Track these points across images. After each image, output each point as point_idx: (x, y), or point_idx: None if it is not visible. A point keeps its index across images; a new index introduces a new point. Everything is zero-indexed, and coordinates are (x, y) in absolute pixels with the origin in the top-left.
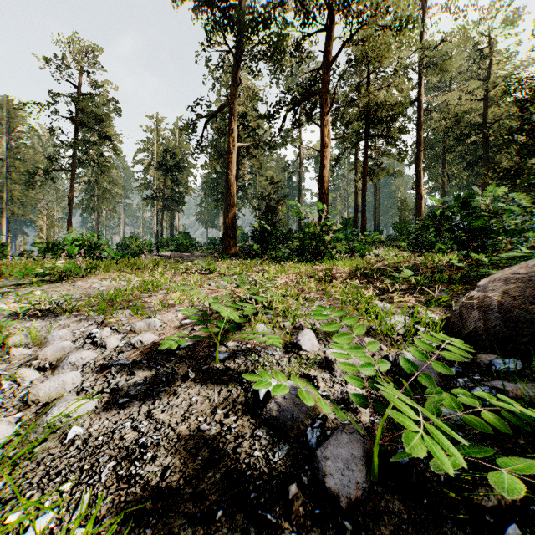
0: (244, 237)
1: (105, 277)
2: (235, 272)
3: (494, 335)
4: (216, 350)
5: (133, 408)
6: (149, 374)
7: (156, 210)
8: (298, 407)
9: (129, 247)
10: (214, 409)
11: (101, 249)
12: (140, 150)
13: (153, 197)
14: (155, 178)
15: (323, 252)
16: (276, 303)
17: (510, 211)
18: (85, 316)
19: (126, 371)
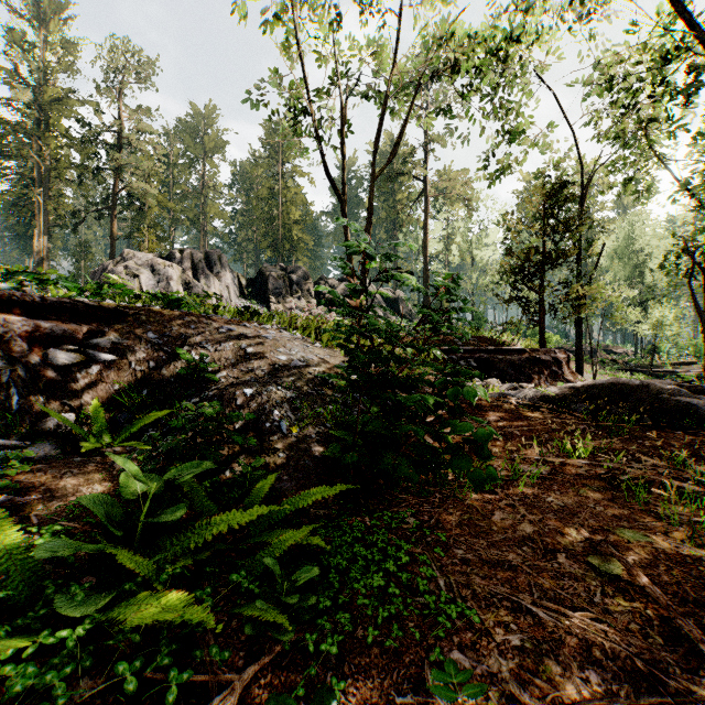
0: None
1: None
2: None
3: None
4: None
5: None
6: None
7: None
8: None
9: None
10: None
11: None
12: None
13: None
14: None
15: None
16: None
17: None
18: None
19: None
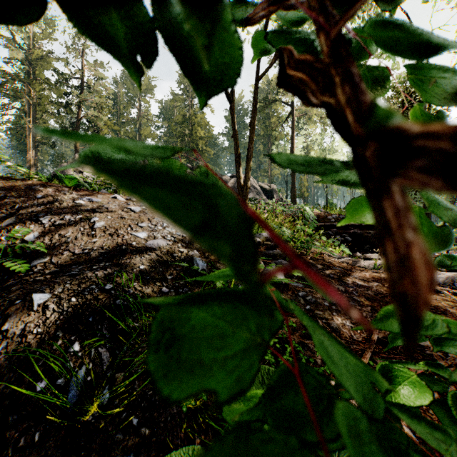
0: None
1: None
2: None
3: None
4: None
5: None
6: None
7: None
8: None
9: None
10: None
11: None
12: None
13: None
14: None
15: None
16: None
17: None
18: None
19: None
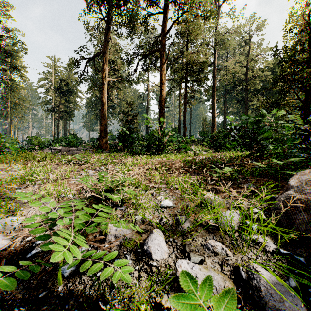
0: (113, 137)
1: None
2: (102, 163)
3: None
4: (58, 271)
5: None
6: None
7: (54, 118)
8: None
9: (32, 143)
10: None
11: (2, 145)
12: (42, 78)
13: (51, 110)
14: (53, 98)
15: (162, 149)
16: (129, 195)
17: (289, 126)
18: None
19: None
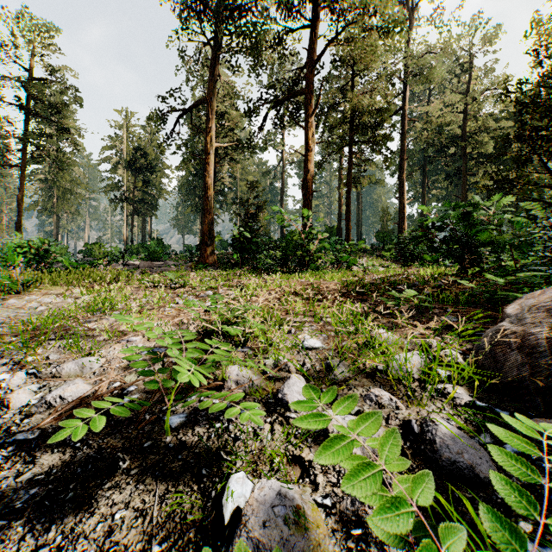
0: (223, 245)
1: (50, 293)
2: (209, 287)
3: (547, 389)
4: (166, 417)
5: (8, 543)
6: (58, 459)
7: (126, 213)
8: (287, 548)
9: (92, 254)
10: (148, 541)
11: (51, 258)
12: (106, 146)
13: (121, 199)
14: (125, 178)
15: (307, 263)
16: (255, 331)
17: (521, 222)
18: (2, 351)
19: (24, 455)
